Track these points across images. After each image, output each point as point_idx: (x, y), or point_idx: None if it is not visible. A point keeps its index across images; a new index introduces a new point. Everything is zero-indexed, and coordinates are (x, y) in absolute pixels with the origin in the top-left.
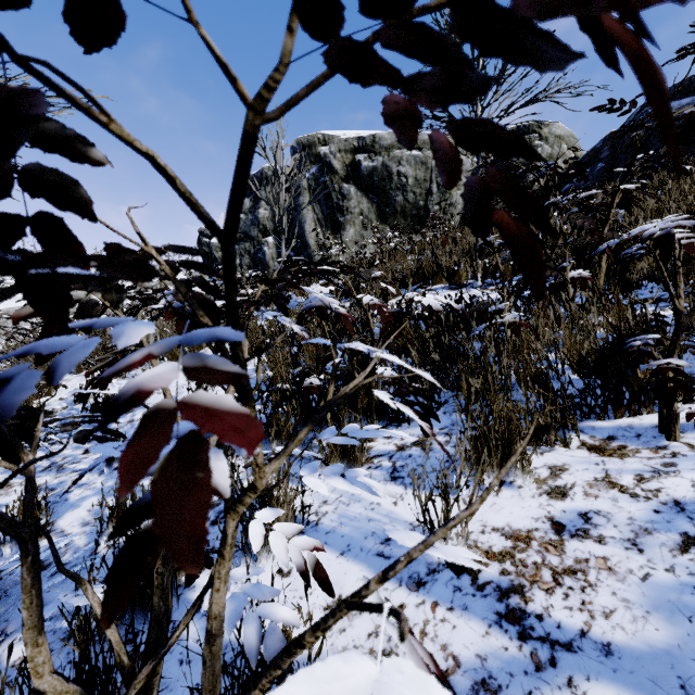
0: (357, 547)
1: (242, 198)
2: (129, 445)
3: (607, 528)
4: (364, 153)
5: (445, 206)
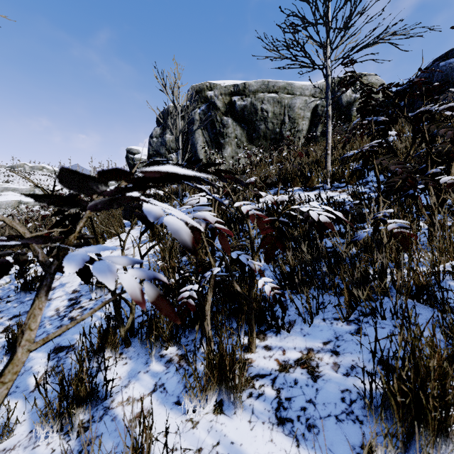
0: None
1: None
2: None
3: None
4: (238, 96)
5: (294, 132)
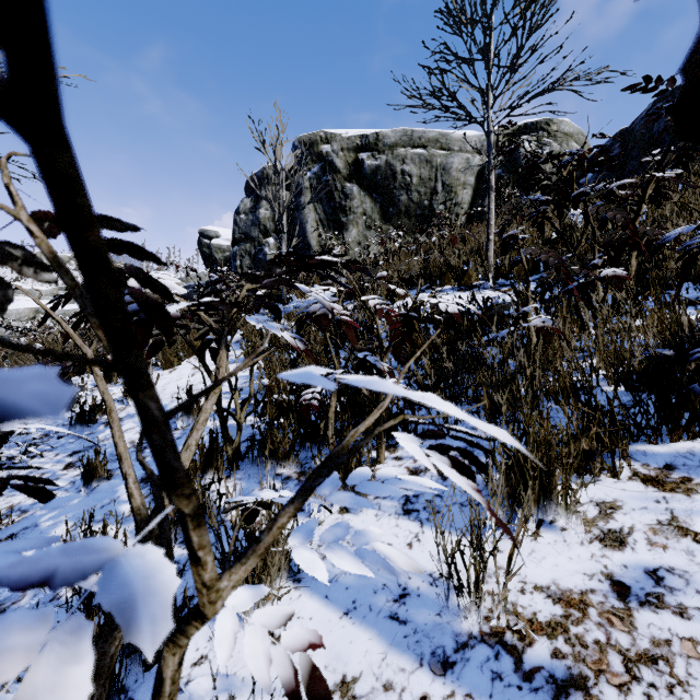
0: (365, 605)
1: None
2: None
3: (688, 594)
4: (367, 152)
5: (451, 206)
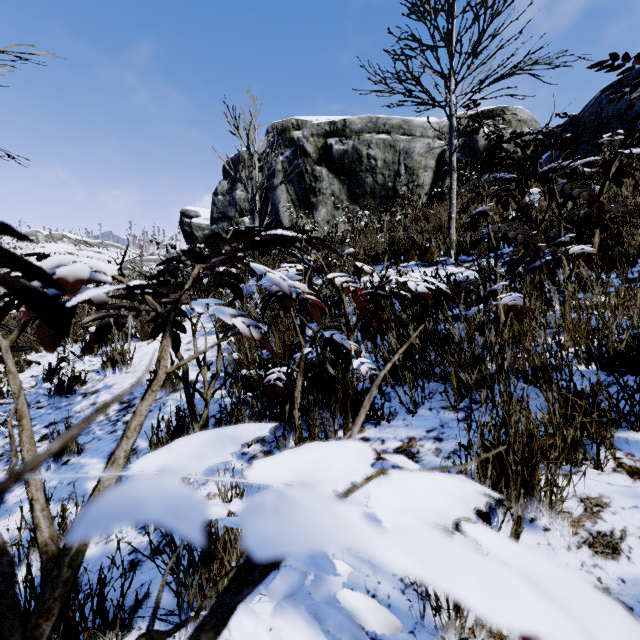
0: None
1: None
2: None
3: None
4: (335, 137)
5: (413, 187)
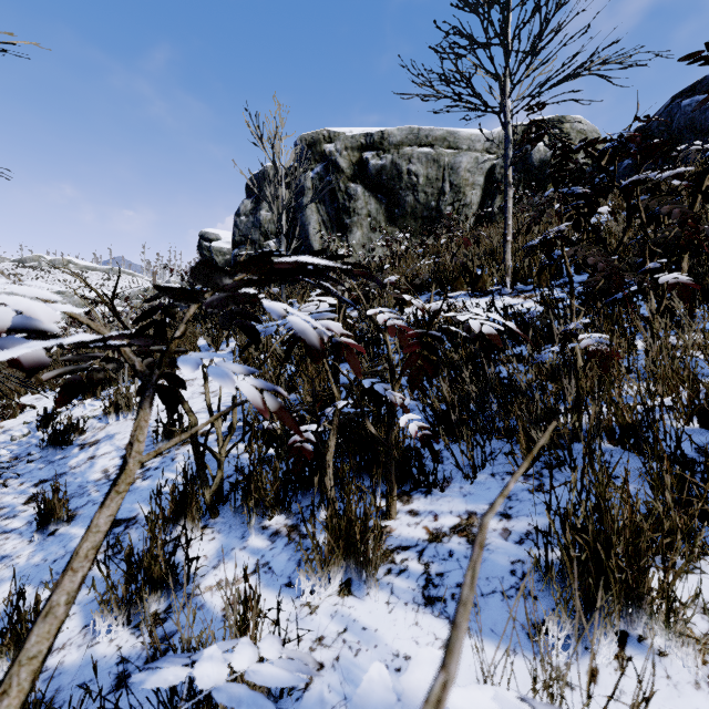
0: None
1: None
2: None
3: None
4: (372, 151)
5: (459, 207)
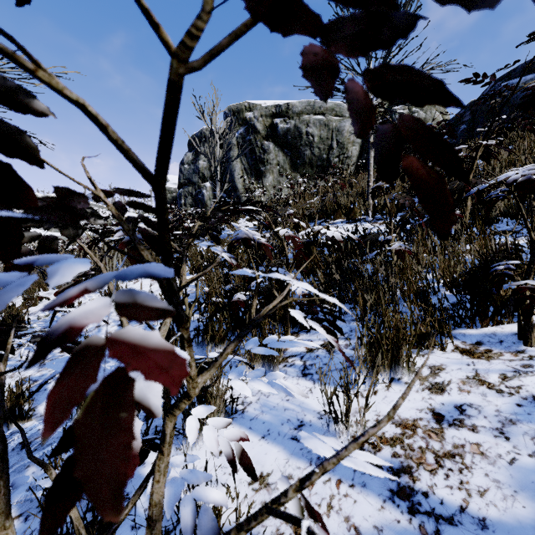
0: (275, 432)
1: (170, 145)
2: (57, 383)
3: (479, 418)
4: (280, 117)
5: (343, 159)
